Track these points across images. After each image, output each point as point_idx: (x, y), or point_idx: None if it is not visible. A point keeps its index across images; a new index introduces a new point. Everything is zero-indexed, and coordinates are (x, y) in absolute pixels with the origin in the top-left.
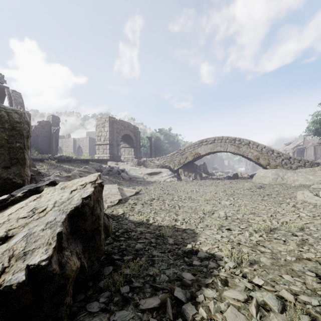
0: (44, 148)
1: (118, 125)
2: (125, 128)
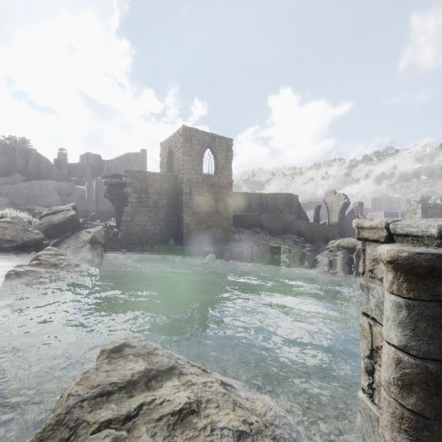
0: (352, 229)
1: (432, 209)
2: (440, 211)
